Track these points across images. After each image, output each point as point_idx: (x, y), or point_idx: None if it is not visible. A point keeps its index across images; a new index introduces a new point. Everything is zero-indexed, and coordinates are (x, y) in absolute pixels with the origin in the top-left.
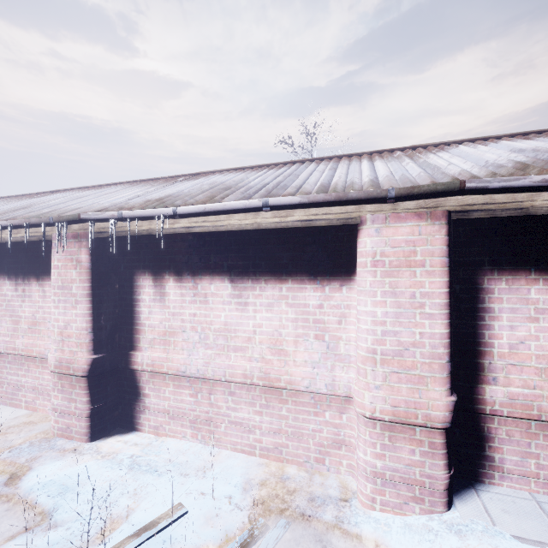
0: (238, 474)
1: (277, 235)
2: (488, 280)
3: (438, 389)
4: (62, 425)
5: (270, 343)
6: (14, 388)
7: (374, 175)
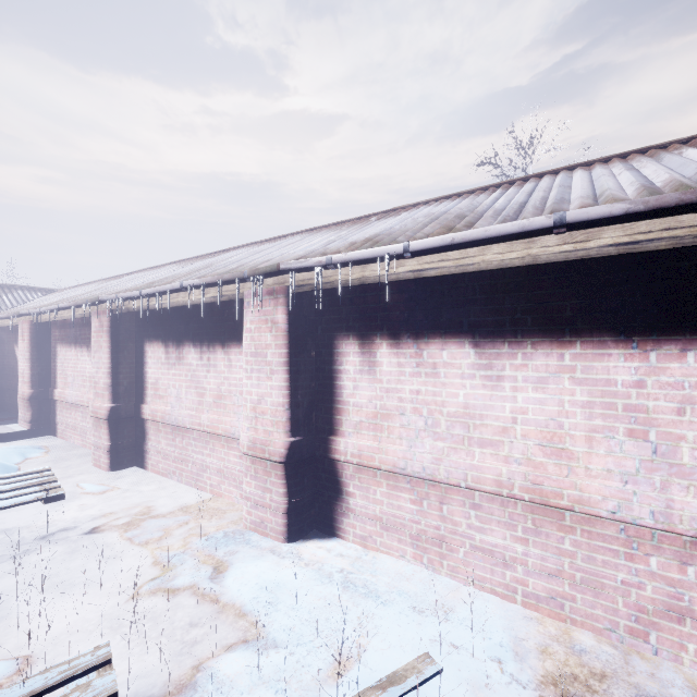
0: (498, 627)
1: (555, 275)
2: None
3: None
4: (256, 519)
5: (541, 438)
6: (199, 468)
7: None
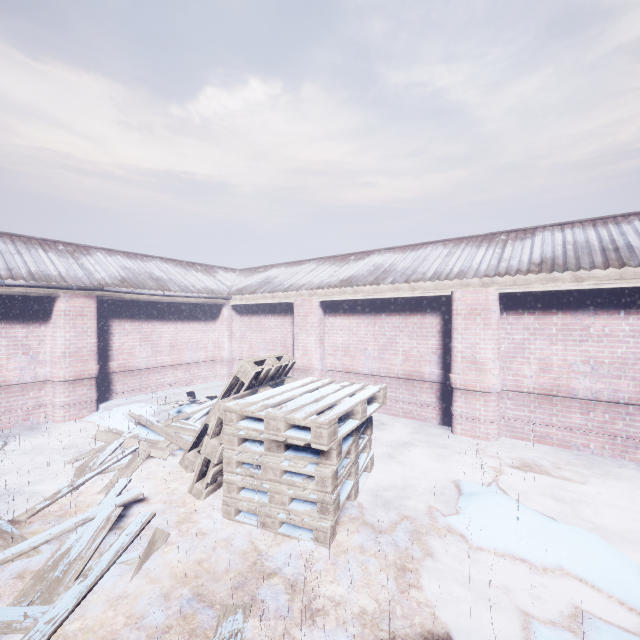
0: None
1: None
2: (112, 322)
3: (94, 363)
4: None
5: None
6: None
7: (57, 269)
